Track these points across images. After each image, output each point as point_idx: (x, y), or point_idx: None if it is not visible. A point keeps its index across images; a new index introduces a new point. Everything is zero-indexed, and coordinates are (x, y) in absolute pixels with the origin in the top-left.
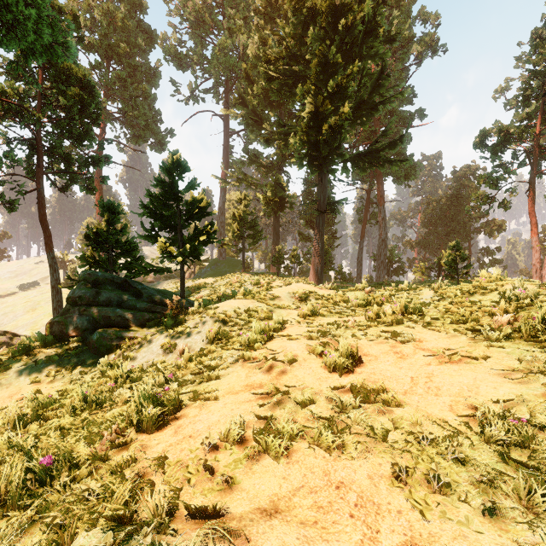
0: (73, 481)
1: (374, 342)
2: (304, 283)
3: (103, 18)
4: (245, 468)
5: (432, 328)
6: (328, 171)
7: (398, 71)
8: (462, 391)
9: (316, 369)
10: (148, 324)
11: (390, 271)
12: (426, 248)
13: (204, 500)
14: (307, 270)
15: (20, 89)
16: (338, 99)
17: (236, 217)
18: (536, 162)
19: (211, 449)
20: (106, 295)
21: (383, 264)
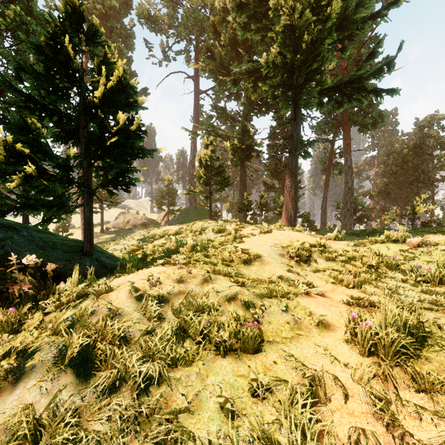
0: None
1: None
2: (292, 230)
3: None
4: None
5: None
6: (304, 105)
7: None
8: None
9: None
10: None
11: (353, 219)
12: (387, 197)
13: None
14: (272, 218)
15: None
16: (320, 9)
17: (203, 163)
18: None
19: None
20: None
21: (349, 211)
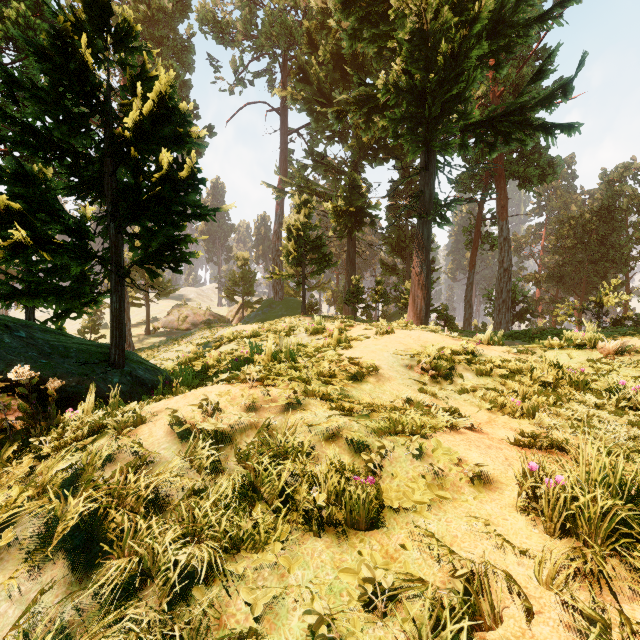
0: None
1: None
2: (424, 330)
3: None
4: None
5: None
6: (440, 147)
7: None
8: None
9: None
10: None
11: (511, 315)
12: (560, 283)
13: None
14: (393, 313)
15: None
16: (464, 6)
17: (292, 233)
18: None
19: None
20: None
21: (505, 304)
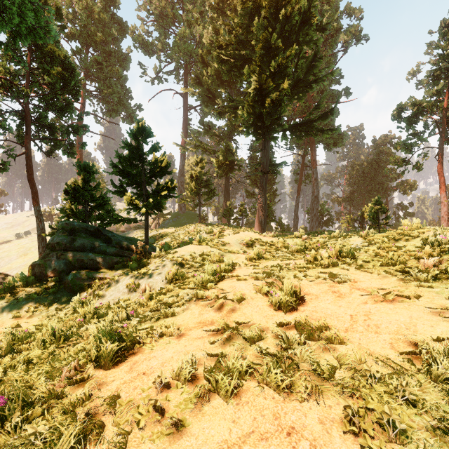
0: (26, 421)
1: (313, 282)
2: (251, 232)
3: (83, 11)
4: (195, 410)
5: (364, 270)
6: (270, 139)
7: (328, 56)
8: (400, 329)
9: (263, 307)
10: (116, 266)
11: (321, 223)
12: (351, 204)
13: (152, 446)
14: (252, 221)
15: (11, 68)
16: (278, 77)
17: (193, 177)
18: (444, 131)
19: (162, 387)
20: (80, 241)
21: (315, 216)
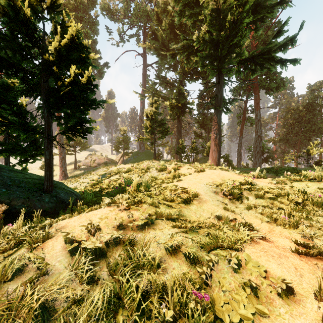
0: None
1: None
2: (221, 169)
3: None
4: None
5: None
6: (226, 72)
7: None
8: None
9: None
10: None
11: (261, 159)
12: (286, 143)
13: None
14: (200, 158)
15: None
16: None
17: (149, 117)
18: None
19: None
20: None
21: (259, 153)
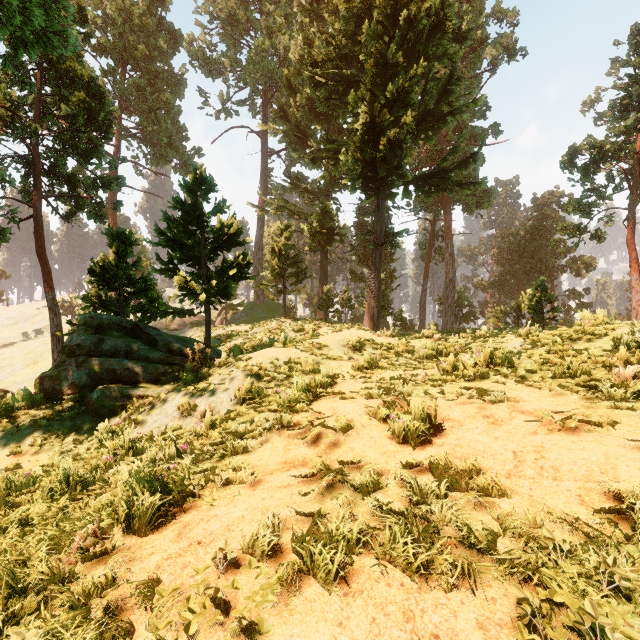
0: (12, 620)
1: (454, 402)
2: (359, 329)
3: (117, 14)
4: (278, 603)
5: (529, 384)
6: (387, 196)
7: (469, 79)
8: (592, 473)
9: (380, 440)
10: (163, 379)
11: (458, 317)
12: (501, 290)
13: None
14: (360, 315)
15: (14, 94)
16: (398, 108)
17: (276, 252)
18: (636, 185)
19: (227, 565)
20: (111, 343)
21: (451, 308)
